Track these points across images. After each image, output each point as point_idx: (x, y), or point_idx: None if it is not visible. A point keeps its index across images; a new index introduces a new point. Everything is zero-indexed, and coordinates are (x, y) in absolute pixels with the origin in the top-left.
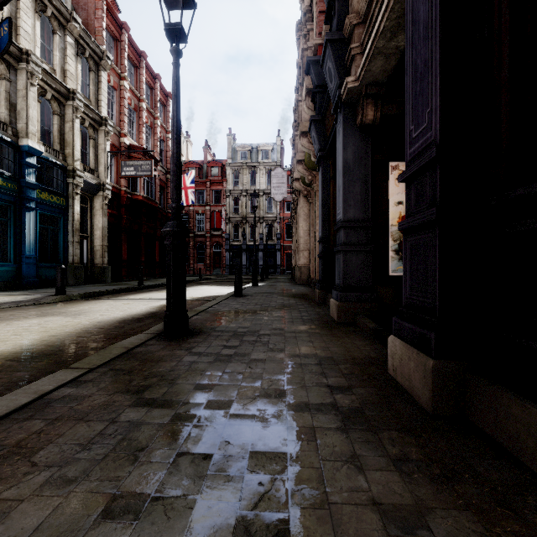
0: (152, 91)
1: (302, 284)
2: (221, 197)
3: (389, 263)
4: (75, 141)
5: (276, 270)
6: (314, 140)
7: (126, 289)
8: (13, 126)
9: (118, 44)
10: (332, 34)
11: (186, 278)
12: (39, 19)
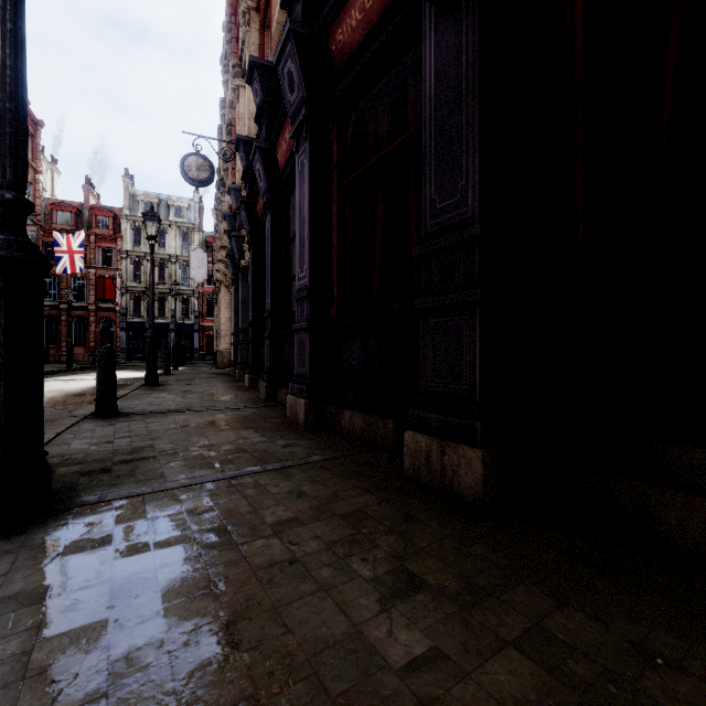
0: None
1: (224, 368)
2: (114, 258)
3: None
4: None
5: (194, 355)
6: (229, 266)
7: None
8: None
9: None
10: (235, 233)
11: None
12: None
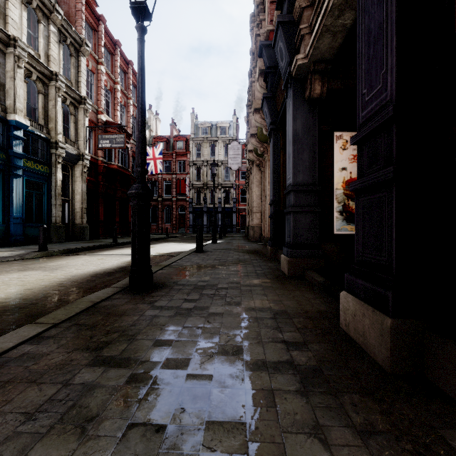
0: (125, 75)
1: (255, 242)
2: (186, 167)
3: (334, 223)
4: (57, 117)
5: (232, 229)
6: (266, 115)
7: (101, 246)
8: (1, 103)
9: (96, 33)
10: (283, 17)
11: (155, 236)
12: (25, 10)
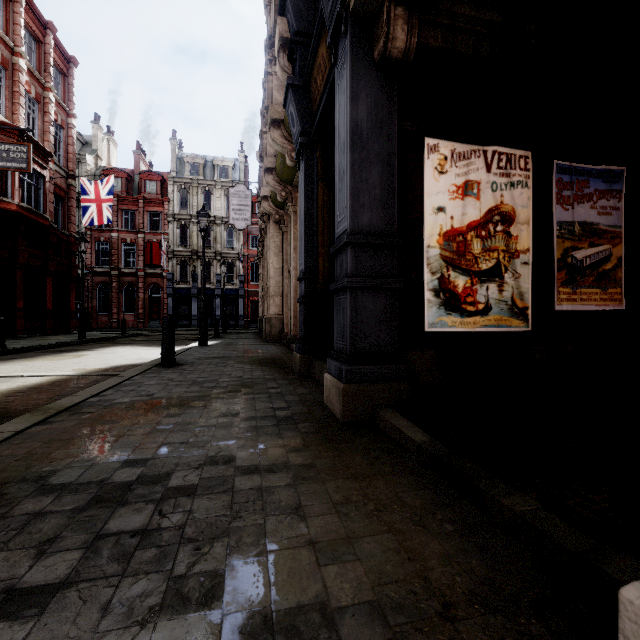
0: (39, 46)
1: (272, 342)
2: (161, 222)
3: (425, 312)
4: None
5: (238, 322)
6: (292, 119)
7: None
8: None
9: None
10: None
11: (101, 334)
12: None
